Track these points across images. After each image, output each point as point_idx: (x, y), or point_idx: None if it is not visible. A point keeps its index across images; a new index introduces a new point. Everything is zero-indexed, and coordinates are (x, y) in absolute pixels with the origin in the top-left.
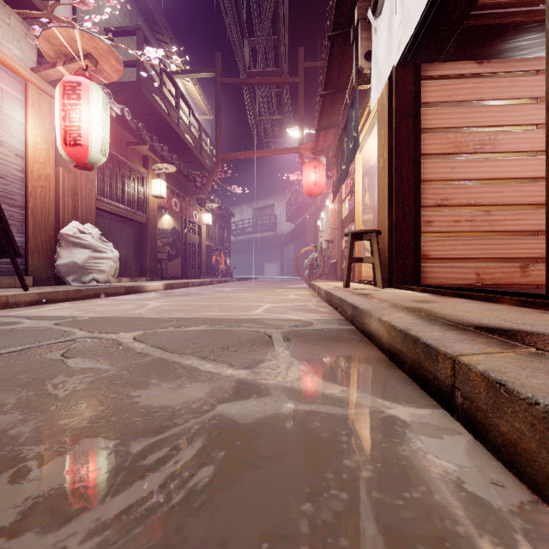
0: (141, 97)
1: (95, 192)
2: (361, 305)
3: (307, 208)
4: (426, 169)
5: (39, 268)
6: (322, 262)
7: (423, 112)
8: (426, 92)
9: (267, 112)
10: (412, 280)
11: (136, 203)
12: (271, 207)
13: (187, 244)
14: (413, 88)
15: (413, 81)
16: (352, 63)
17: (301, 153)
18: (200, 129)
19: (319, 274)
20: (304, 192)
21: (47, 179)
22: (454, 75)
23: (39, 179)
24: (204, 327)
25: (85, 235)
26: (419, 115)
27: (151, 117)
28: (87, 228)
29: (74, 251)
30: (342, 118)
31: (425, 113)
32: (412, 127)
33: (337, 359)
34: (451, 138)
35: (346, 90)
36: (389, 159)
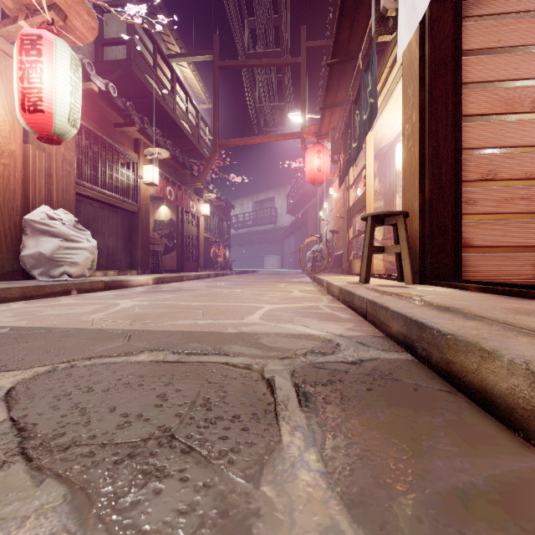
0: (132, 77)
1: (75, 175)
2: (433, 322)
3: (308, 200)
4: (468, 134)
5: (1, 259)
6: (326, 254)
7: (464, 62)
8: (468, 36)
9: (267, 98)
10: (451, 274)
11: (126, 190)
12: (271, 200)
13: (183, 236)
14: (452, 30)
15: (453, 21)
16: (366, 21)
17: (303, 138)
18: (198, 116)
19: (324, 266)
20: (307, 179)
21: (12, 157)
22: (504, 14)
23: (1, 156)
24: (162, 353)
25: (54, 221)
26: (459, 65)
27: (144, 101)
28: (57, 213)
29: (41, 240)
30: (352, 91)
31: (466, 63)
32: (451, 79)
33: (472, 522)
34: (501, 94)
35: (356, 57)
36: (421, 121)
